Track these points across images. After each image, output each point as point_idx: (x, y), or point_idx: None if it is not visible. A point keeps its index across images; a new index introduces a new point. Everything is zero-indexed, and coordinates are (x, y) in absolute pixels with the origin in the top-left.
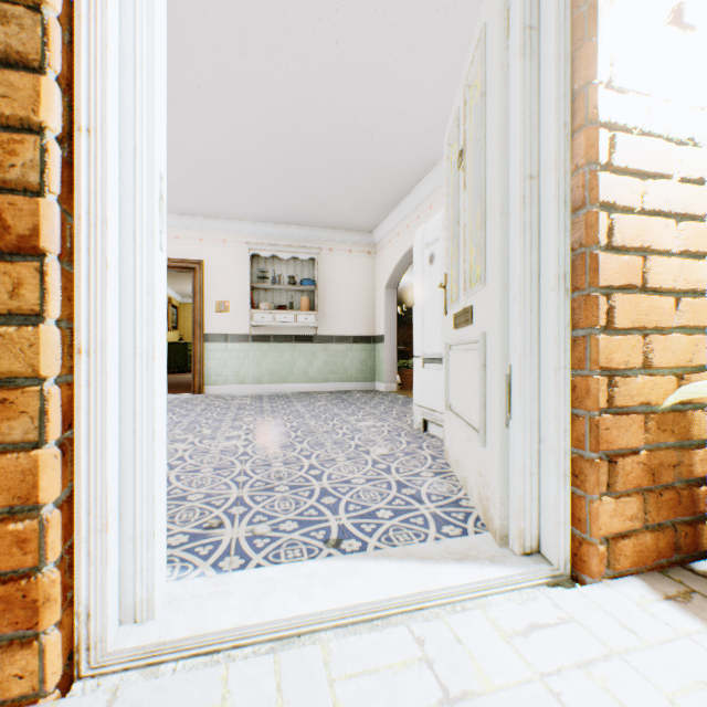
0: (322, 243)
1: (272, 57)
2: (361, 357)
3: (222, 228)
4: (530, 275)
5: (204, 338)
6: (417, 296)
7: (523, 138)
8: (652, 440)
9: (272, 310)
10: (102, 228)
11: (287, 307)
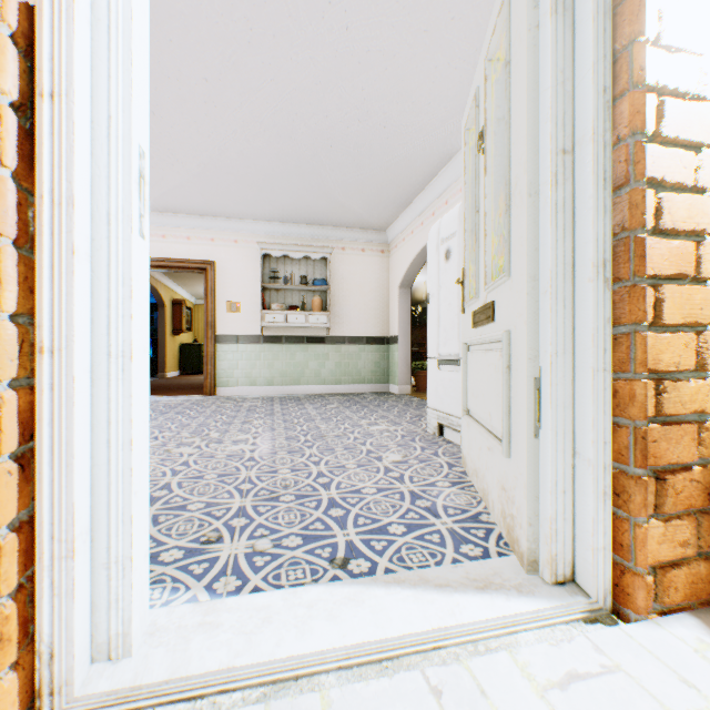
0: (334, 242)
1: (280, 46)
2: (374, 358)
3: (233, 227)
4: (563, 264)
5: (216, 339)
6: (432, 294)
7: (554, 107)
8: (707, 454)
9: (283, 311)
10: (67, 208)
11: (299, 308)
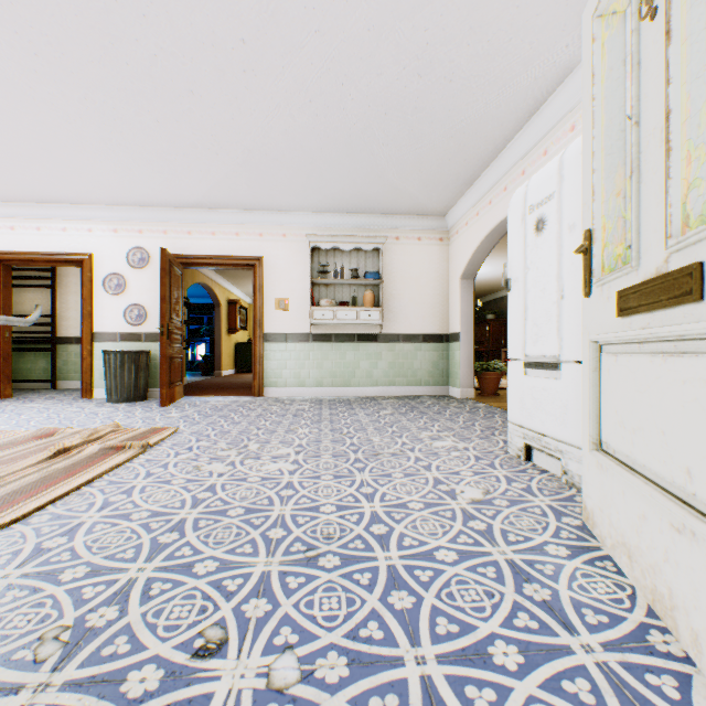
0: (387, 232)
1: None
2: (432, 358)
3: (282, 221)
4: None
5: (264, 338)
6: (514, 279)
7: None
8: None
9: (333, 307)
10: None
11: (349, 303)
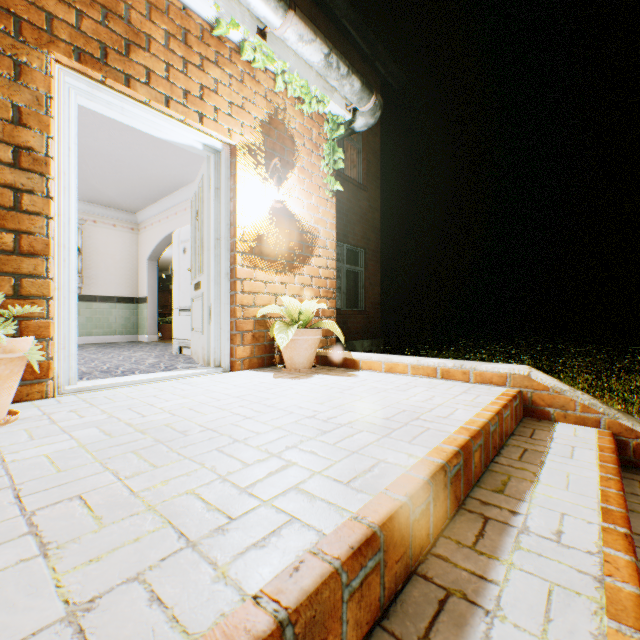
0: (86, 215)
1: None
2: (126, 314)
3: None
4: (218, 273)
5: None
6: (176, 271)
7: (215, 226)
8: (257, 328)
9: None
10: (63, 248)
11: None
